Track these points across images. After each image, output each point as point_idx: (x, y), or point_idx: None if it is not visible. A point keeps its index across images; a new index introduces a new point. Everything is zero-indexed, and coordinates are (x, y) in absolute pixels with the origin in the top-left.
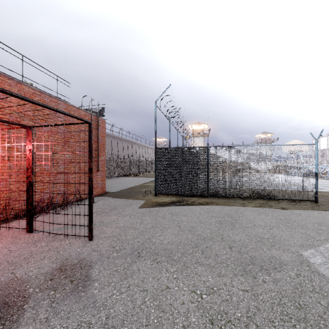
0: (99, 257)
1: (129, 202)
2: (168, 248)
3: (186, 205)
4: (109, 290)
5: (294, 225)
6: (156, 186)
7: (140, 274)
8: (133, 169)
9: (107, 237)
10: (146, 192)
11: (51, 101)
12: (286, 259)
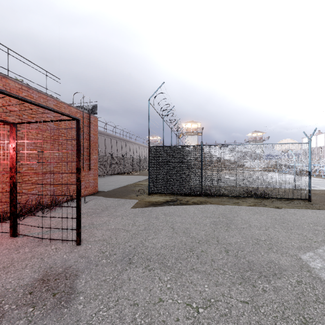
0: (87, 265)
1: (122, 201)
2: (162, 253)
3: (180, 204)
4: (96, 304)
5: (290, 226)
6: (149, 185)
7: (131, 284)
8: (127, 167)
9: (97, 241)
10: (140, 190)
11: (40, 97)
12: (285, 264)
